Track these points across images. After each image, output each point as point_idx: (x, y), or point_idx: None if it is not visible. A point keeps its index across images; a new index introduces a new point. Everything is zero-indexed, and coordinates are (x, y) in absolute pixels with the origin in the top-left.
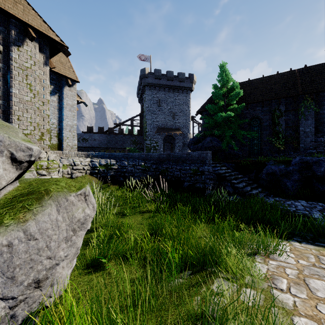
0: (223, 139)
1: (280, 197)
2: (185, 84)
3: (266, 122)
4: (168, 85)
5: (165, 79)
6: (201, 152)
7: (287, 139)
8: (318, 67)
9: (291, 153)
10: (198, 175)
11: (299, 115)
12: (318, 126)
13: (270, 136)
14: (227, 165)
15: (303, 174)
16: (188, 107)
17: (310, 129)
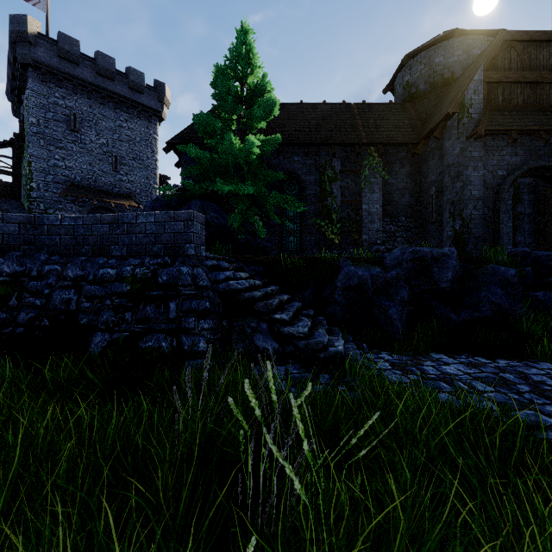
0: (232, 209)
1: (384, 348)
2: (146, 99)
3: (311, 188)
4: (101, 86)
5: (93, 71)
6: (167, 213)
7: (344, 225)
8: (382, 108)
9: (350, 250)
10: (152, 302)
11: (362, 181)
12: (386, 205)
13: (318, 216)
14: (247, 269)
15: (416, 288)
16: (153, 152)
17: (376, 208)
